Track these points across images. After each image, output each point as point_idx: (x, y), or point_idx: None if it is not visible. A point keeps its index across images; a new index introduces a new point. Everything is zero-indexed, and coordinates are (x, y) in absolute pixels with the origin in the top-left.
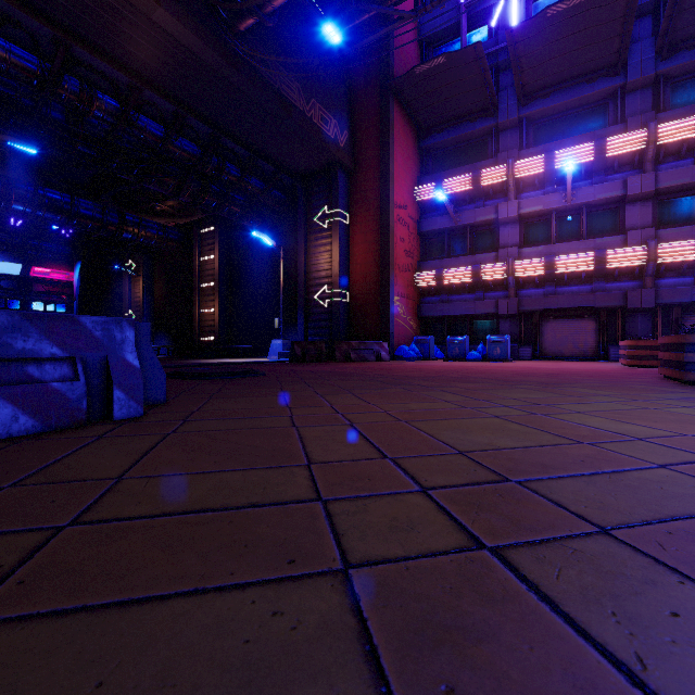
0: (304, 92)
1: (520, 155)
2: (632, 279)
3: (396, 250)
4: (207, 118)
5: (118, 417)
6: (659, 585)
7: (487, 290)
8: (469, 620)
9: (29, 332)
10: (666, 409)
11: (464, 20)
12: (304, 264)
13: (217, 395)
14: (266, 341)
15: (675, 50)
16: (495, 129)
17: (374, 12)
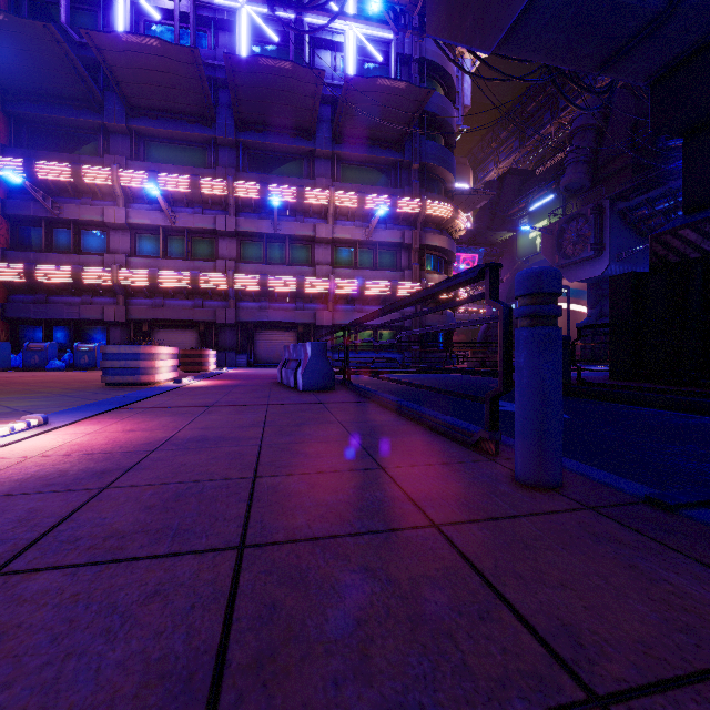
0: None
1: (129, 165)
2: (223, 300)
3: None
4: None
5: None
6: None
7: (96, 295)
8: None
9: None
10: None
11: None
12: None
13: None
14: None
15: (248, 128)
16: (105, 128)
17: None
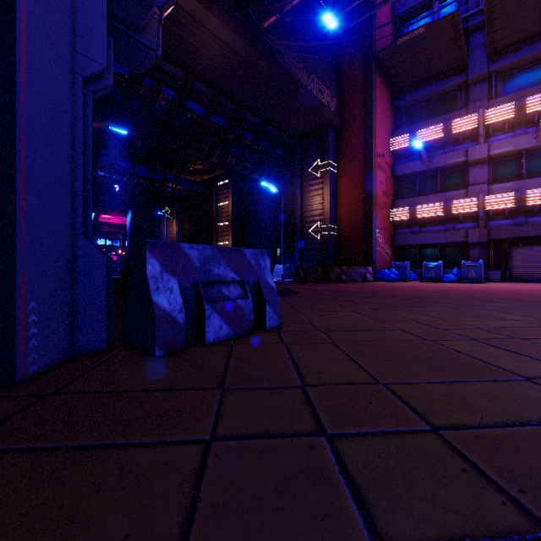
0: (306, 70)
1: (490, 104)
2: None
3: (377, 191)
4: (234, 98)
5: (268, 327)
6: None
7: (456, 222)
8: None
9: (220, 262)
10: None
11: None
12: (300, 205)
13: (299, 310)
14: None
15: None
16: (464, 84)
17: None
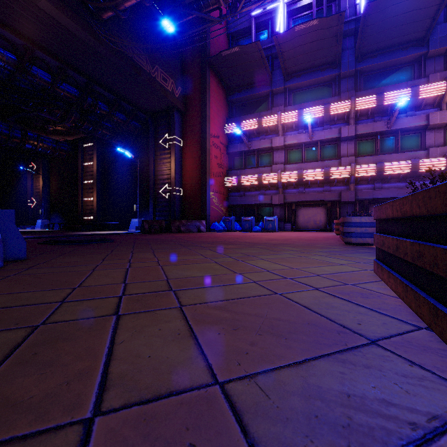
0: (150, 61)
1: (285, 110)
2: (344, 185)
3: (212, 163)
4: (83, 72)
5: None
6: (170, 322)
7: (266, 189)
8: (72, 336)
9: None
10: (308, 257)
11: (253, 25)
12: (153, 170)
13: (66, 254)
14: (129, 219)
15: (365, 57)
16: (271, 93)
17: (195, 15)
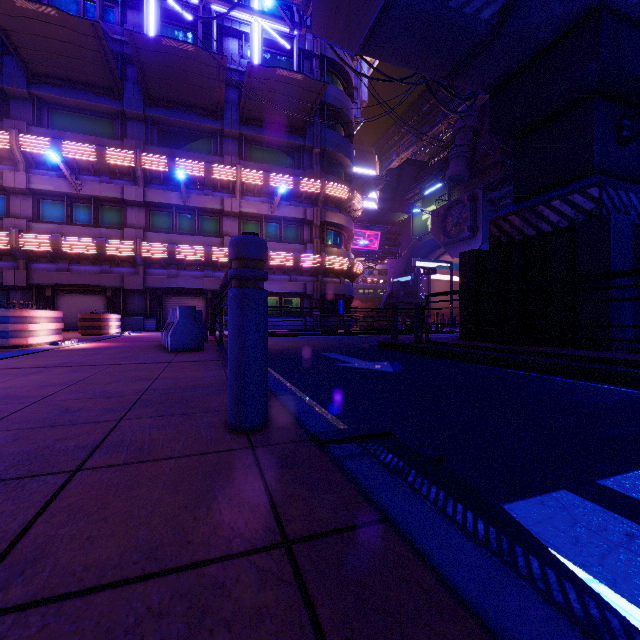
0: None
1: (31, 130)
2: (132, 266)
3: None
4: None
5: None
6: None
7: None
8: None
9: None
10: None
11: None
12: None
13: None
14: None
15: (156, 104)
16: (4, 92)
17: None
